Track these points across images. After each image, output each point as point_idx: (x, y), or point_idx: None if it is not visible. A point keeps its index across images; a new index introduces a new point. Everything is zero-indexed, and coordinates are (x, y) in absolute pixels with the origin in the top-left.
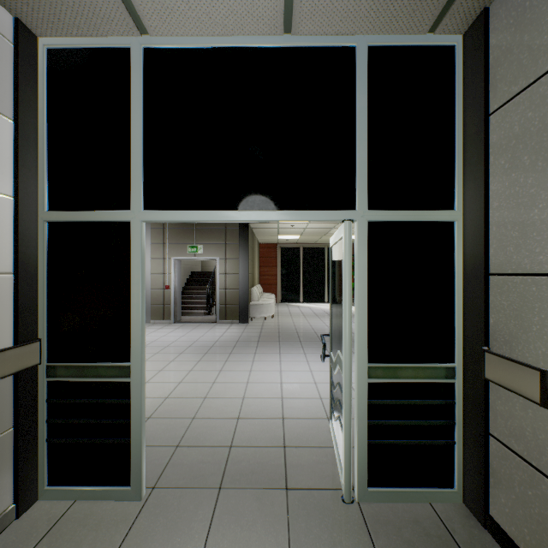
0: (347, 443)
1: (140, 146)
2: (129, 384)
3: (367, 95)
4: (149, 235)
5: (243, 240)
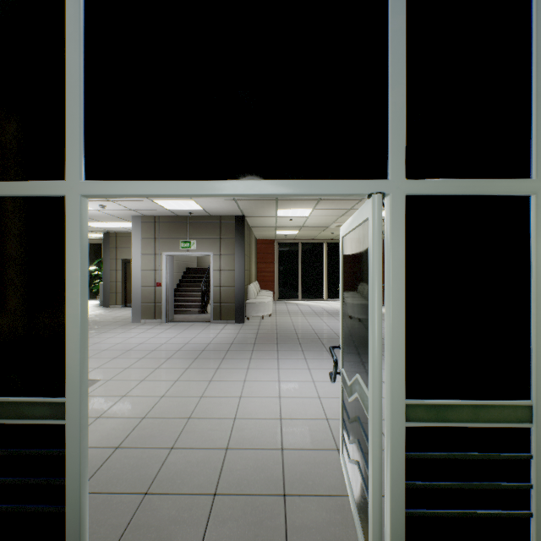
0: (376, 516)
1: (79, 88)
2: (64, 428)
3: (404, 14)
4: (139, 229)
5: (239, 234)
